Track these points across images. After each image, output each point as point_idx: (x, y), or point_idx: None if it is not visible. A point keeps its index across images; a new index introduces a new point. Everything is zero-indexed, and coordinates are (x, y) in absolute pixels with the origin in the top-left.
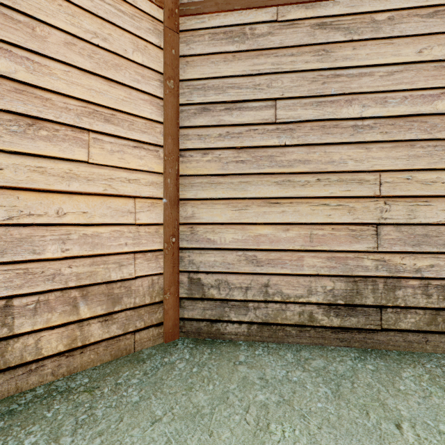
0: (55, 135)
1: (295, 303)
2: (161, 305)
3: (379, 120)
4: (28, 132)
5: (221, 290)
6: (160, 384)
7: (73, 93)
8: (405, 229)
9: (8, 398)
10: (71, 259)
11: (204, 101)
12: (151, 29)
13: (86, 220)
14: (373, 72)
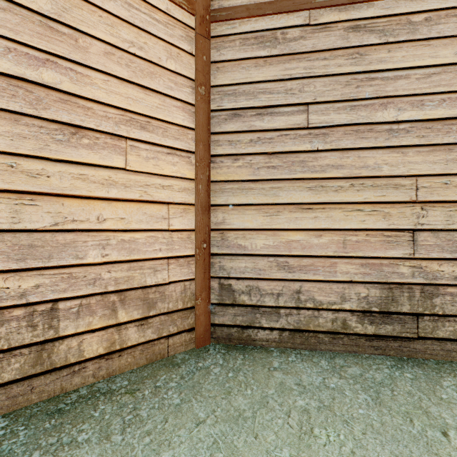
0: (95, 143)
1: (328, 310)
2: (193, 311)
3: (416, 124)
4: (72, 140)
5: (252, 297)
6: (198, 387)
7: (112, 102)
8: (442, 235)
9: (54, 397)
10: (110, 264)
11: (235, 106)
12: (183, 36)
13: (124, 226)
14: (409, 75)
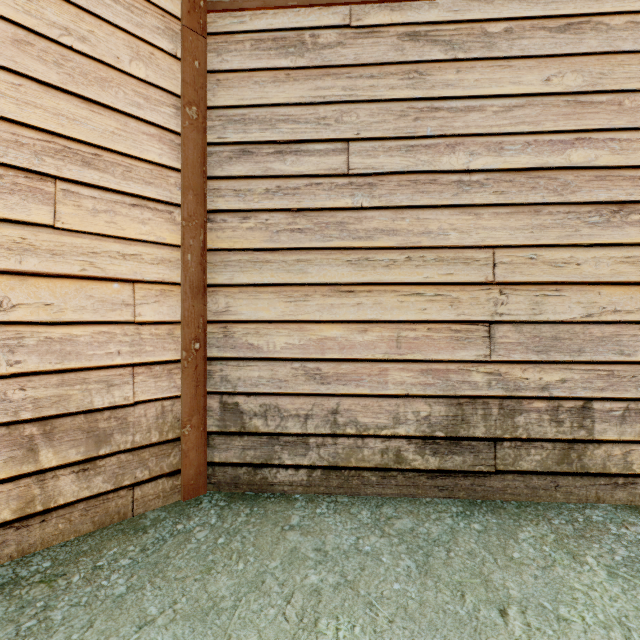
0: None
1: (376, 437)
2: (177, 444)
3: (493, 175)
4: None
5: (269, 421)
6: (163, 565)
7: (28, 119)
8: (527, 329)
9: None
10: (25, 376)
11: (244, 139)
12: (160, 28)
13: (51, 317)
14: (484, 106)
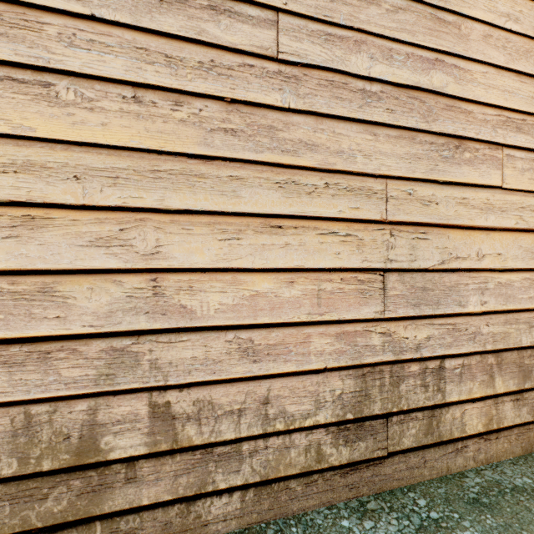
0: (474, 156)
1: None
2: None
3: None
4: (455, 156)
5: None
6: None
7: (489, 100)
8: None
9: (444, 478)
10: (488, 314)
11: None
12: None
13: (499, 264)
14: None
